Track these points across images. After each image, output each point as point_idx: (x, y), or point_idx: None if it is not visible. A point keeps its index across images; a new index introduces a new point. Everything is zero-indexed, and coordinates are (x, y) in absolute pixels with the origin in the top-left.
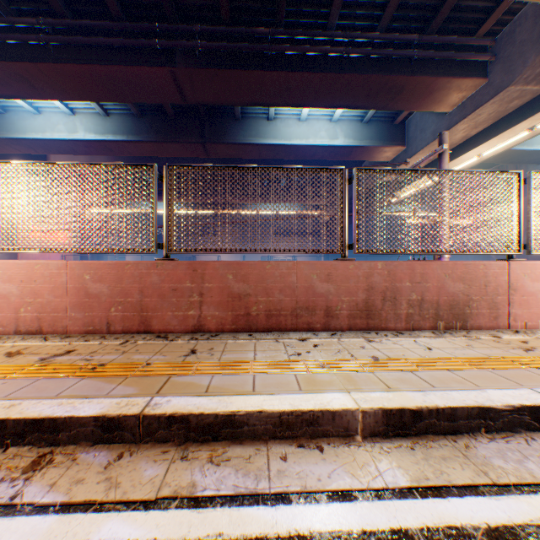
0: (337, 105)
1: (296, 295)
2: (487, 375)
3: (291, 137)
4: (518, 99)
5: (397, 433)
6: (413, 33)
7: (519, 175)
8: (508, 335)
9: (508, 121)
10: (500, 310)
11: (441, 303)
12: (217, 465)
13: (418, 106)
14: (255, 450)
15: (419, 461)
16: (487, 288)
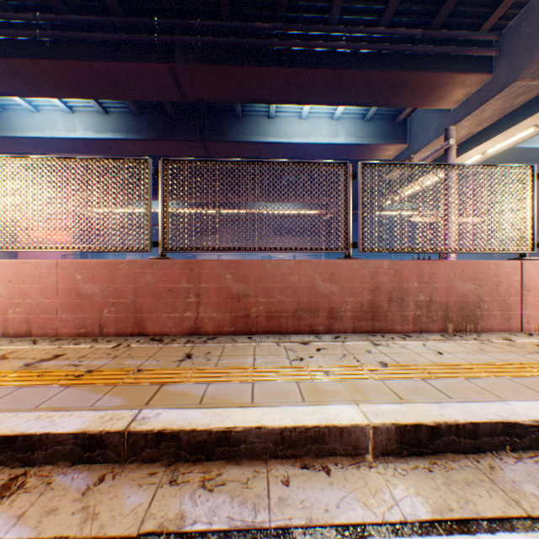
0: (339, 102)
1: (298, 296)
2: (506, 383)
3: (292, 135)
4: (524, 94)
5: (412, 451)
6: (416, 28)
7: (532, 169)
8: (521, 338)
9: (513, 117)
10: (513, 311)
11: (450, 304)
12: (210, 491)
13: (421, 103)
14: (253, 471)
15: (440, 487)
16: (498, 288)
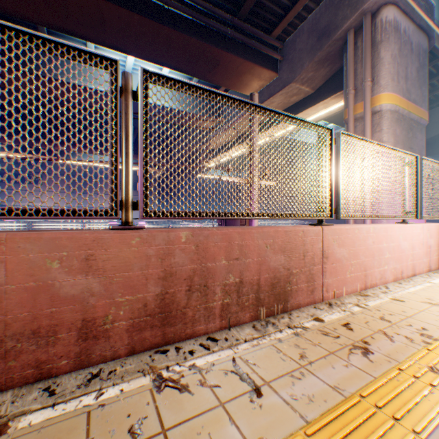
0: (161, 62)
1: (5, 310)
2: None
3: None
4: (297, 95)
5: None
6: (227, 13)
7: (332, 132)
8: (327, 313)
9: (290, 112)
10: (316, 281)
11: (263, 282)
12: None
13: (230, 84)
14: None
15: None
16: (306, 257)
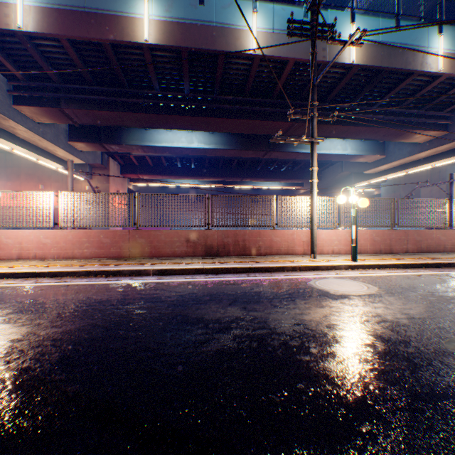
0: (364, 139)
1: (434, 241)
2: None
3: (320, 148)
4: None
5: None
6: (412, 108)
7: None
8: None
9: (454, 152)
10: None
11: None
12: None
13: (405, 140)
14: None
15: None
16: None
